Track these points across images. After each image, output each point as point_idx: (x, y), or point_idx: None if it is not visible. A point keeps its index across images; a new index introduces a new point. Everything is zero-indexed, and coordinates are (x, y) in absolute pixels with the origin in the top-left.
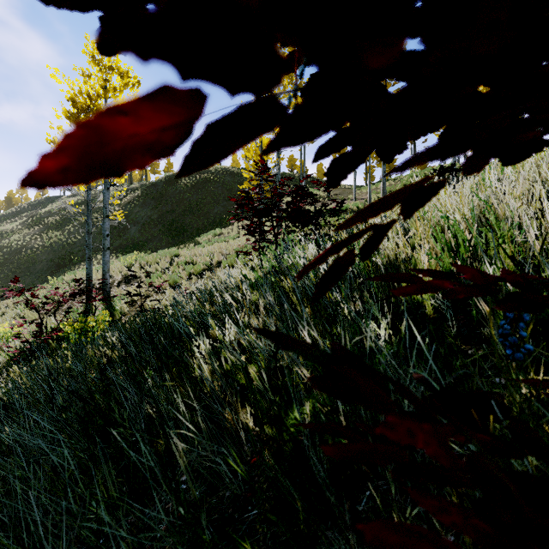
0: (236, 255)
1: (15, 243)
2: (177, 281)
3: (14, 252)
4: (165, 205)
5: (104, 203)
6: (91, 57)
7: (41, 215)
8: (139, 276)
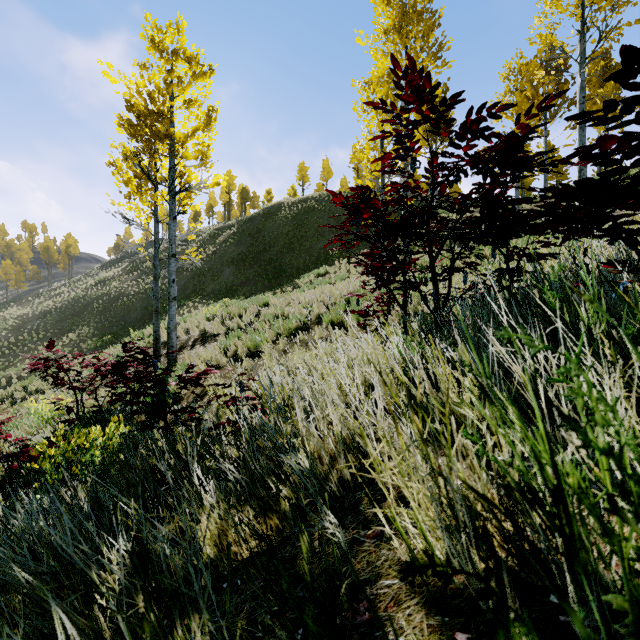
0: (344, 305)
1: (114, 290)
2: (259, 345)
3: (112, 300)
4: (262, 242)
5: (169, 238)
6: (150, 42)
7: (140, 260)
8: (218, 333)
